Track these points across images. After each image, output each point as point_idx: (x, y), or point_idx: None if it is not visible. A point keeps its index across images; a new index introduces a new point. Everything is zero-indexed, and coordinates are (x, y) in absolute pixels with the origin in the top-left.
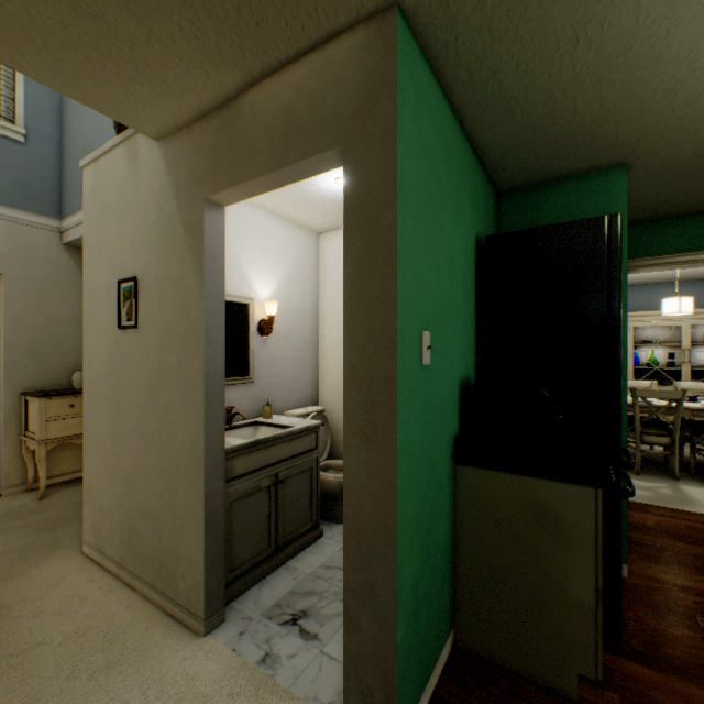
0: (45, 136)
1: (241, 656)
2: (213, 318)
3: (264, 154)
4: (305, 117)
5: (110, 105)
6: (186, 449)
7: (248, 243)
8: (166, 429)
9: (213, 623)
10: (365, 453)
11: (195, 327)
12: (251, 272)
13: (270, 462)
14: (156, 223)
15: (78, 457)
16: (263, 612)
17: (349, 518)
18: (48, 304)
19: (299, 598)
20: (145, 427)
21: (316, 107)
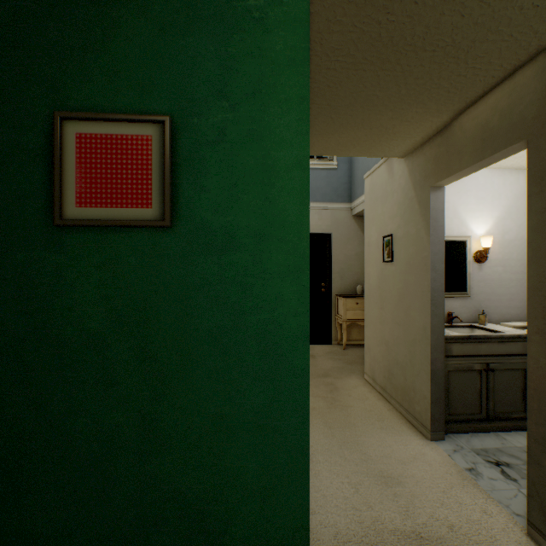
0: (344, 161)
1: (453, 460)
2: (435, 255)
3: (468, 154)
4: (496, 125)
5: (380, 153)
6: (419, 330)
7: (464, 197)
8: (407, 318)
9: (435, 436)
10: (544, 346)
11: (424, 261)
12: (467, 217)
13: (480, 353)
14: (402, 204)
15: (358, 332)
16: (471, 448)
17: (530, 389)
18: (345, 249)
19: (503, 455)
20: (396, 316)
21: (505, 117)
